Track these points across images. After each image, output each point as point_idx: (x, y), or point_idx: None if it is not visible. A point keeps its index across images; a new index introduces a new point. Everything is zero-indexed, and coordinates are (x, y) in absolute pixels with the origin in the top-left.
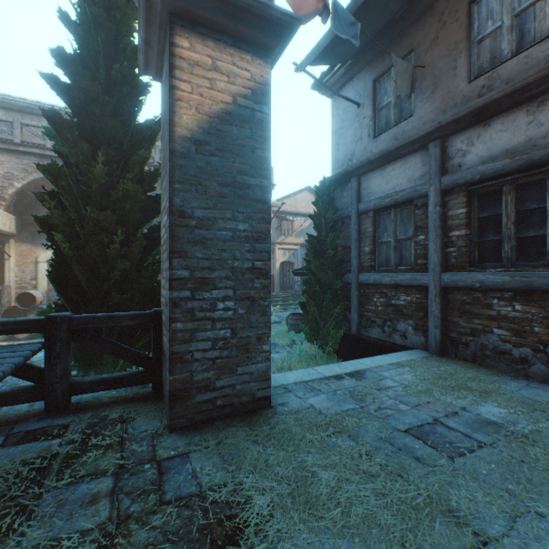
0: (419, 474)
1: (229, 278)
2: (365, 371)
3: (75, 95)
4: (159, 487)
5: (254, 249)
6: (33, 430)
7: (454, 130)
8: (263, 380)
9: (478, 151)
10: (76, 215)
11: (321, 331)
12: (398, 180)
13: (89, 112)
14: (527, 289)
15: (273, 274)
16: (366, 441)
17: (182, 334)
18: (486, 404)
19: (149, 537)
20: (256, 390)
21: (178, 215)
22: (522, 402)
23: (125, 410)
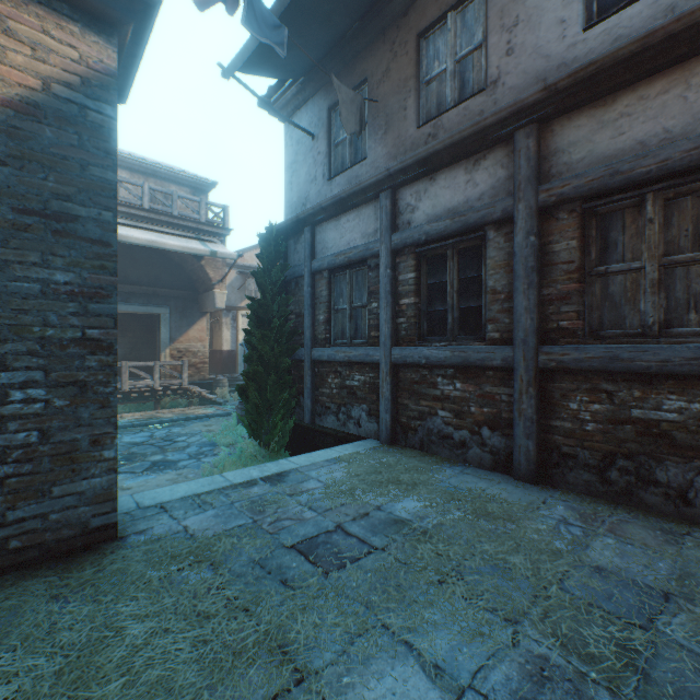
0: (273, 603)
1: (36, 353)
2: (291, 471)
3: None
4: None
5: (86, 311)
6: None
7: (403, 181)
8: (104, 501)
9: (425, 208)
10: None
11: (267, 423)
12: (353, 234)
13: None
14: (465, 365)
15: (235, 349)
16: (232, 568)
17: None
18: (407, 499)
19: None
20: (91, 517)
21: None
22: (445, 492)
23: None
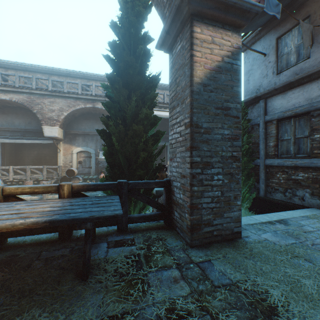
0: None
1: (219, 162)
2: (286, 220)
3: (122, 65)
4: (206, 278)
5: (232, 145)
6: (117, 240)
7: None
8: (237, 222)
9: None
10: (123, 128)
11: None
12: (297, 100)
13: (127, 73)
14: None
15: None
16: (319, 264)
17: (196, 193)
18: None
19: (221, 304)
20: (233, 227)
21: (195, 127)
22: None
23: (157, 233)
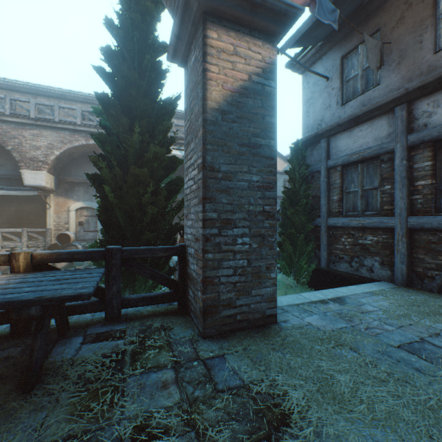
0: (424, 382)
1: (245, 219)
2: (345, 297)
3: (119, 81)
4: (210, 379)
5: (264, 196)
6: (101, 332)
7: (420, 95)
8: (271, 301)
9: None
10: (120, 172)
11: (295, 265)
12: (365, 139)
13: (128, 94)
14: None
15: None
16: (366, 353)
17: (212, 262)
18: None
19: (217, 415)
20: (266, 309)
21: (209, 170)
22: None
23: (163, 321)
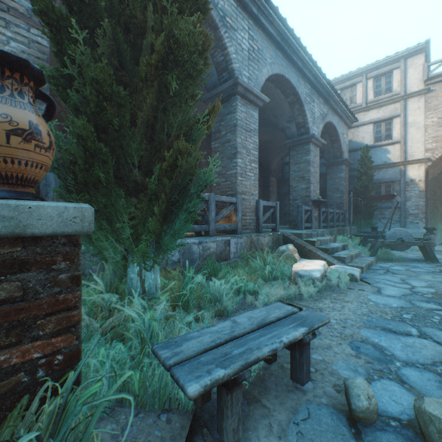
0: None
1: None
2: None
3: None
4: None
5: None
6: None
7: None
8: None
9: None
10: None
11: None
12: None
13: None
14: None
15: None
16: None
17: None
18: None
19: None
20: None
21: None
22: None
23: None
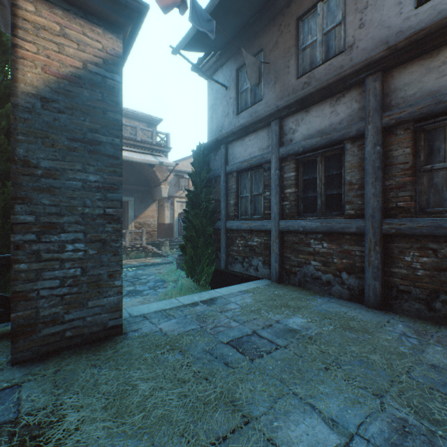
0: (222, 376)
1: (79, 223)
2: (218, 298)
3: None
4: None
5: (106, 197)
6: None
7: (287, 113)
8: (115, 311)
9: (302, 130)
10: None
11: (197, 268)
12: (253, 149)
13: None
14: (330, 232)
15: (172, 222)
16: (193, 354)
17: (26, 274)
18: (295, 317)
19: None
20: (108, 320)
21: (22, 164)
22: (319, 313)
23: None
